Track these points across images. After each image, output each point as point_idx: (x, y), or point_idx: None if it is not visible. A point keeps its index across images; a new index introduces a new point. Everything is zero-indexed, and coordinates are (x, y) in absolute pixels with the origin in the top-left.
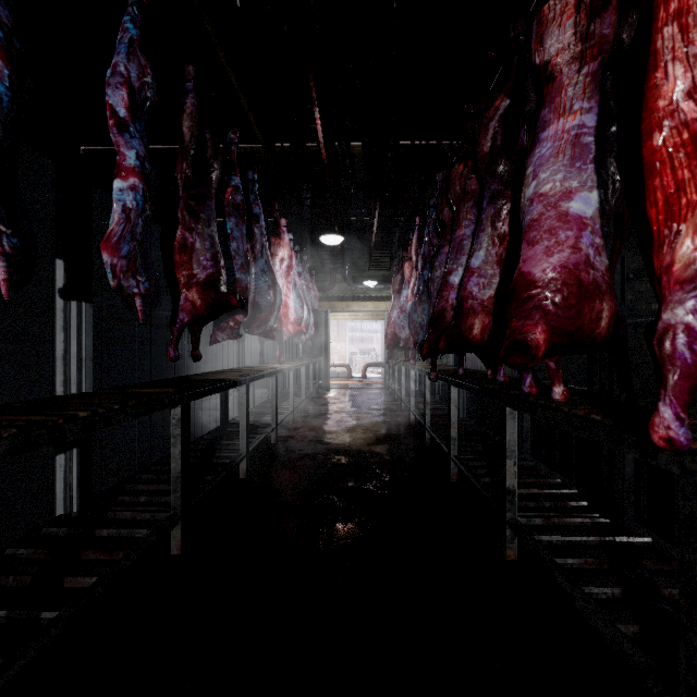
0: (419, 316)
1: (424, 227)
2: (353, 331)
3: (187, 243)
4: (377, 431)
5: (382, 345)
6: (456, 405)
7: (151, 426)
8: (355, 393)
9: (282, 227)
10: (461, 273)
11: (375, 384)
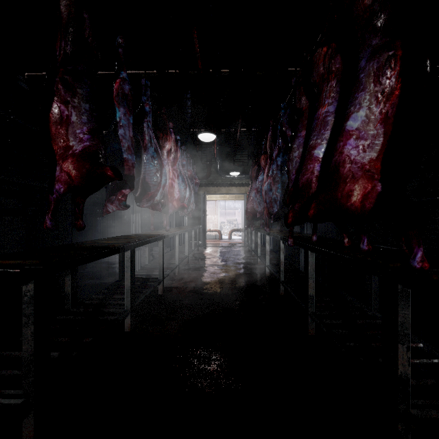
0: (274, 194)
1: (276, 127)
2: (222, 208)
3: (65, 117)
4: (241, 282)
5: (242, 217)
6: (313, 268)
7: None
8: (224, 250)
9: (170, 128)
10: (324, 148)
11: (237, 244)
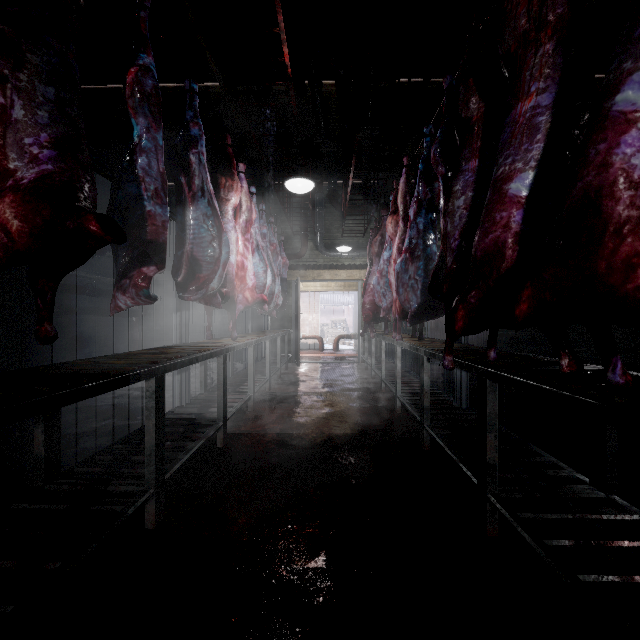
0: (412, 277)
1: (412, 170)
2: (324, 303)
3: None
4: (356, 425)
5: (355, 317)
6: (496, 412)
7: (77, 415)
8: (327, 368)
9: (240, 173)
10: (531, 178)
11: (347, 357)
